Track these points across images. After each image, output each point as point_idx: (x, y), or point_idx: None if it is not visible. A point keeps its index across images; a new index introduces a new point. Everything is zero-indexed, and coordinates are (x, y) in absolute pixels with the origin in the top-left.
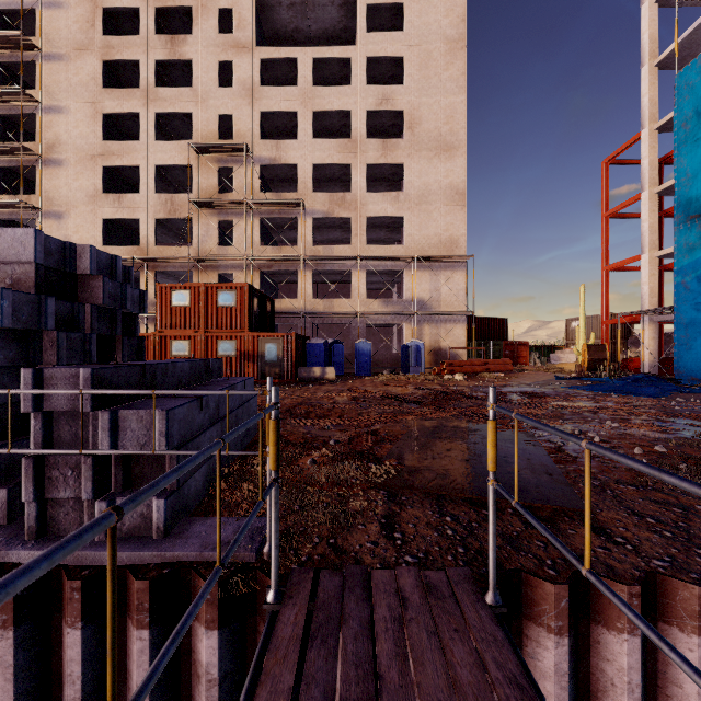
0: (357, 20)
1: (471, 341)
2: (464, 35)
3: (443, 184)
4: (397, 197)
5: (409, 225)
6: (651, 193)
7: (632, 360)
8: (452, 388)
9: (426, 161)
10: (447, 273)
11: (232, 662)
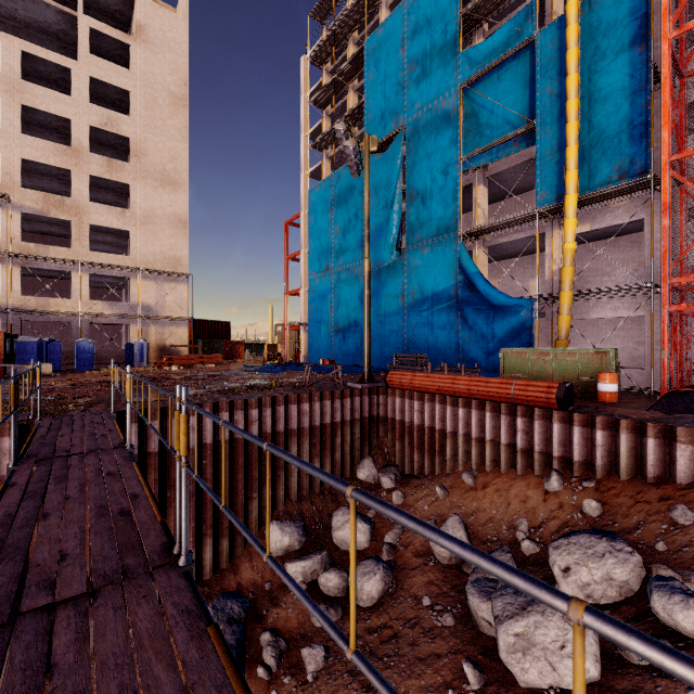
0: (79, 36)
1: (198, 340)
2: (187, 97)
3: (168, 211)
4: (123, 213)
5: (135, 239)
6: (305, 252)
7: (300, 354)
8: (163, 375)
9: (152, 188)
10: (171, 284)
11: (20, 447)
